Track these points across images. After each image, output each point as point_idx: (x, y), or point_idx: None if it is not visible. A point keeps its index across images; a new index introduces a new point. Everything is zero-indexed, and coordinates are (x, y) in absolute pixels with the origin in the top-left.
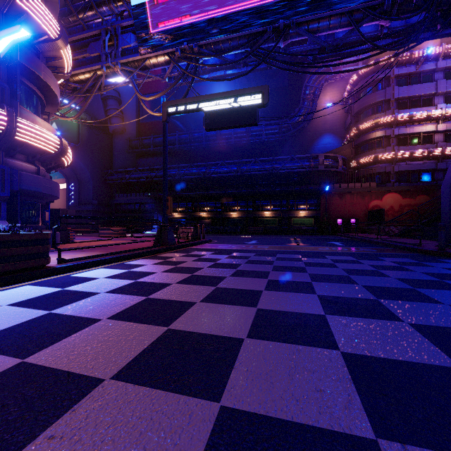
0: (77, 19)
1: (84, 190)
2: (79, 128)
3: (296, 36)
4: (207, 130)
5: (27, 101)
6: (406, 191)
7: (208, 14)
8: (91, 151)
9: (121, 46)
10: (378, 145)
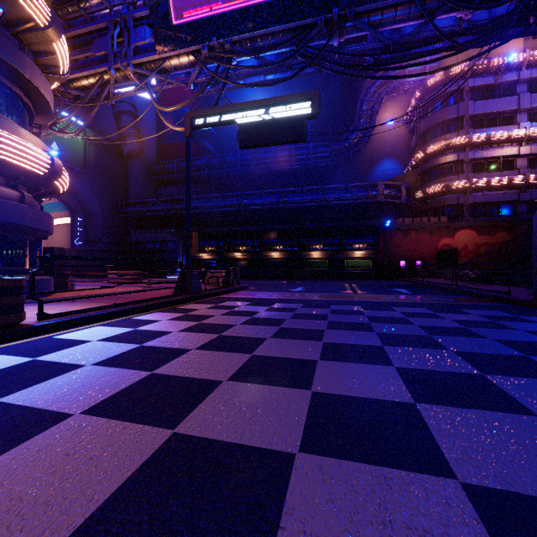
0: (78, 9)
1: (93, 225)
2: (85, 149)
3: (353, 31)
4: (242, 148)
5: (9, 108)
6: (483, 227)
7: (243, 1)
8: (100, 178)
9: (133, 43)
10: (449, 172)
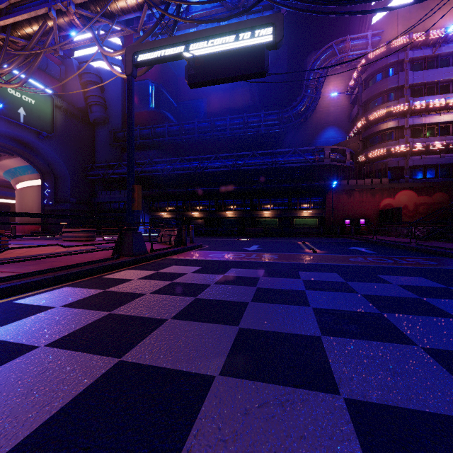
0: None
1: (61, 187)
2: (53, 116)
3: None
4: (191, 86)
5: None
6: (422, 188)
7: None
8: (68, 143)
9: None
10: (390, 137)
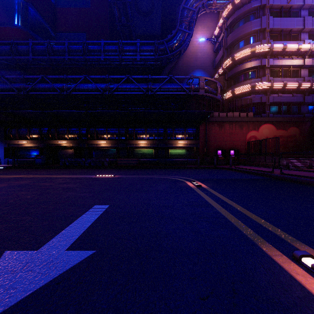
0: None
1: None
2: None
3: None
4: None
5: None
6: (280, 122)
7: None
8: None
9: None
10: (253, 76)
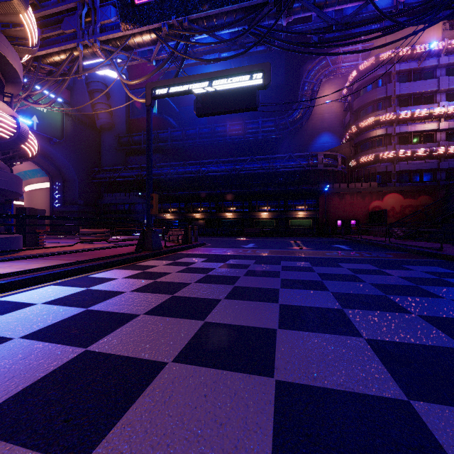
0: None
1: (70, 189)
2: (63, 123)
3: (300, 11)
4: (198, 116)
5: None
6: (408, 191)
7: None
8: (76, 148)
9: (100, 21)
10: (379, 144)
